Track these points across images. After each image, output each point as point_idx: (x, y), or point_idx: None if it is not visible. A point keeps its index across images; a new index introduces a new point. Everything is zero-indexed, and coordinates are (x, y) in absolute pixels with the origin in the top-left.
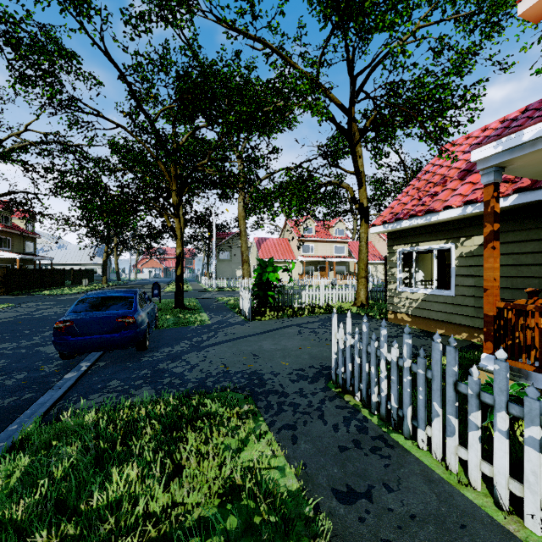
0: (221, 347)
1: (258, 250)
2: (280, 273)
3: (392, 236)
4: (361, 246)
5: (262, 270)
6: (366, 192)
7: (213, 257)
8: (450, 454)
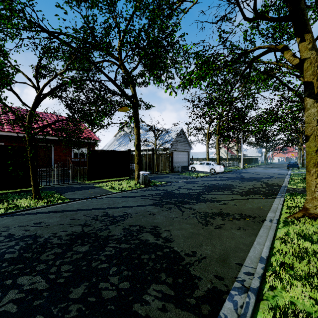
0: None
1: None
2: None
3: None
4: None
5: None
6: None
7: None
8: None
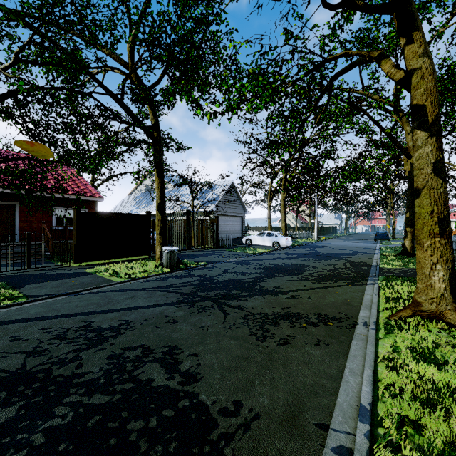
0: None
1: None
2: None
3: None
4: None
5: None
6: None
7: None
8: None
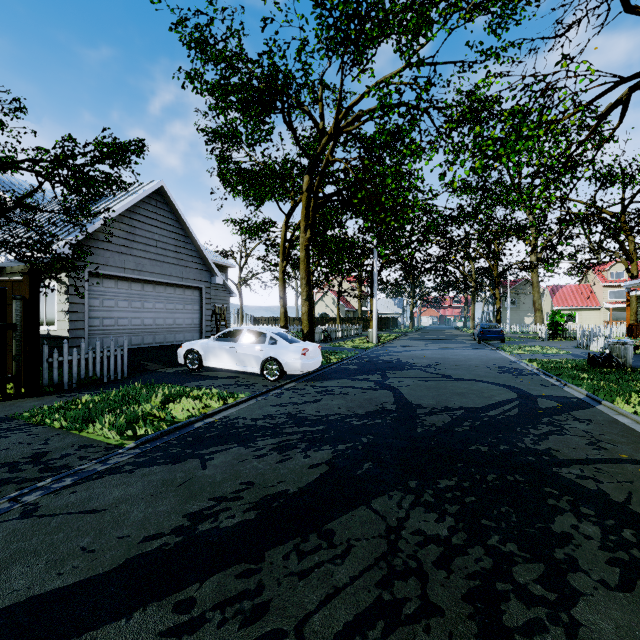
0: (534, 343)
1: (552, 298)
2: (579, 321)
3: (639, 297)
4: (631, 301)
5: (553, 316)
6: (636, 266)
7: (508, 307)
8: (592, 348)
